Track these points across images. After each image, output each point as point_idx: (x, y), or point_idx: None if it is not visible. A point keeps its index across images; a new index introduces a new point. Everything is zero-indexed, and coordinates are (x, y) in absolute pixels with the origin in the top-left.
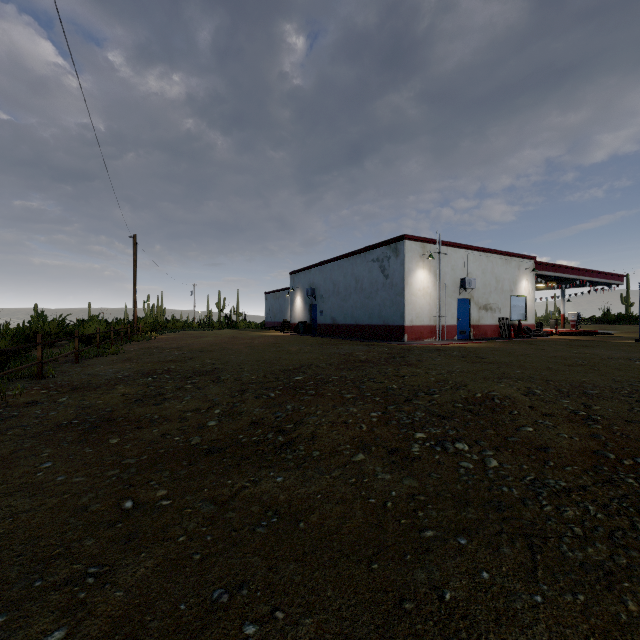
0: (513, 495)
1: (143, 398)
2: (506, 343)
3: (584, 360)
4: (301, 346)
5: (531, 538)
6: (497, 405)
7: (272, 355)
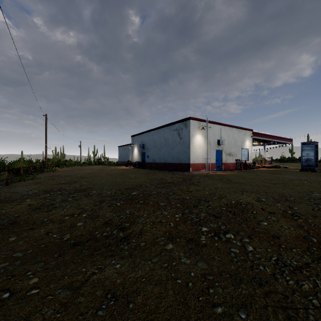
0: (267, 272)
1: (40, 207)
2: (240, 172)
3: (280, 181)
4: (136, 174)
5: (287, 310)
6: (244, 208)
7: (120, 179)
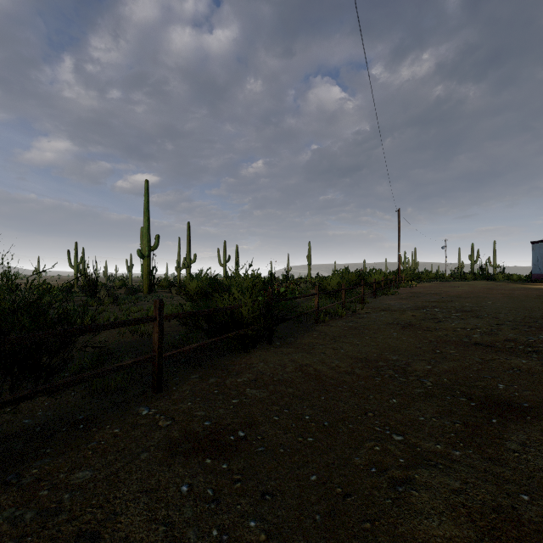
0: None
1: (425, 319)
2: None
3: None
4: None
5: None
6: None
7: (534, 305)
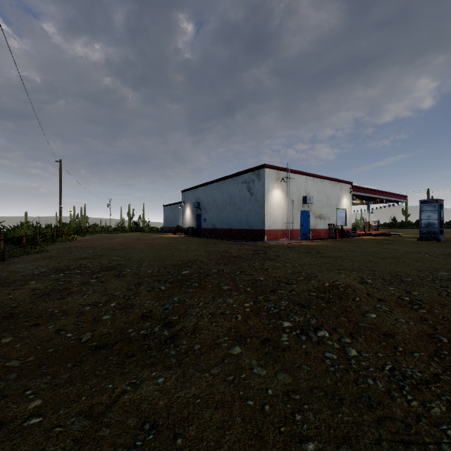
0: (379, 388)
1: (50, 293)
2: (334, 242)
3: (391, 254)
4: (189, 245)
5: (411, 446)
6: (342, 293)
7: (166, 252)
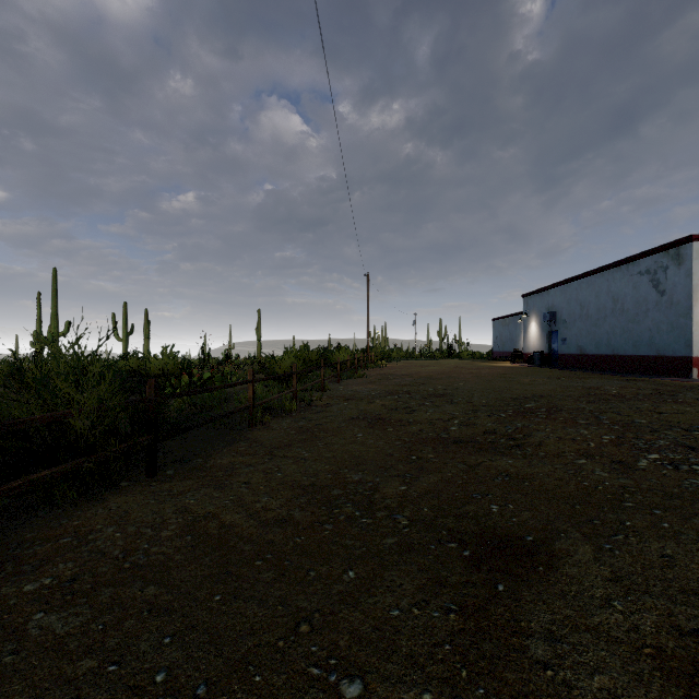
0: None
1: (397, 408)
2: None
3: None
4: (535, 378)
5: None
6: None
7: (501, 385)
